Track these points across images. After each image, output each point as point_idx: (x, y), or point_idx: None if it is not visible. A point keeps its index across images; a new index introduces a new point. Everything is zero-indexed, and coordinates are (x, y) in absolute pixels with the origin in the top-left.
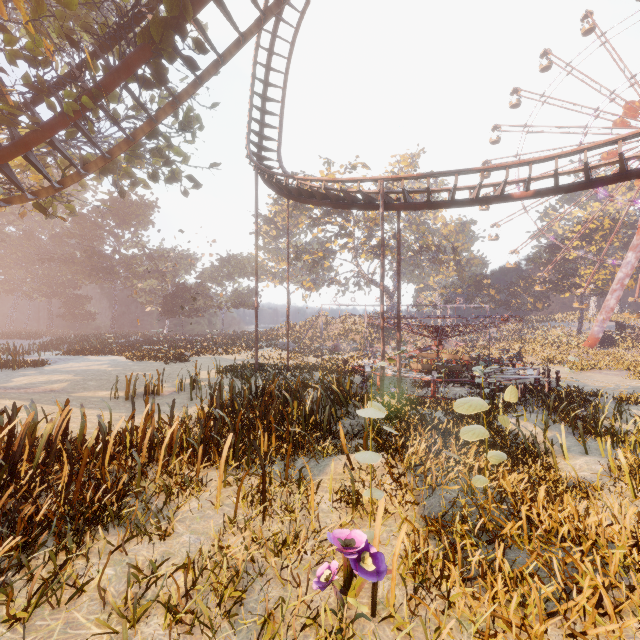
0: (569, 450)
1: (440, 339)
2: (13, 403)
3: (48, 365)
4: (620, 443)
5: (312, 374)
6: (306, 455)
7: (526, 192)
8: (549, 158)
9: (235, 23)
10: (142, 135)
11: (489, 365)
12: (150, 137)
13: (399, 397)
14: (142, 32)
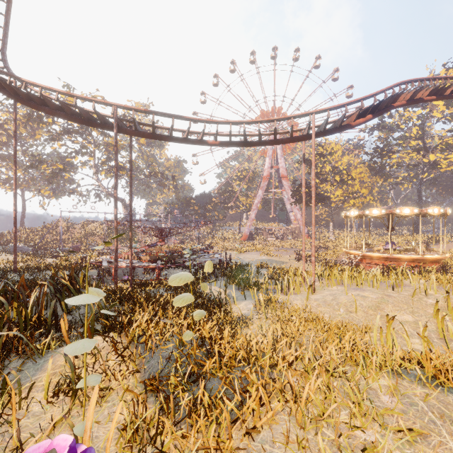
0: (237, 299)
1: (163, 237)
2: None
3: None
4: (260, 290)
5: (45, 273)
6: (21, 357)
7: (215, 141)
8: (227, 122)
9: None
10: None
11: (194, 253)
12: None
13: (131, 282)
14: None
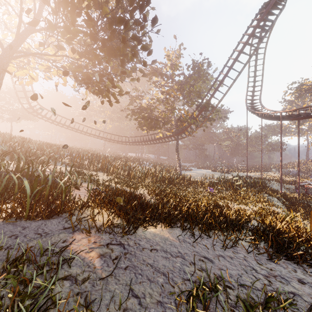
0: None
1: None
2: (184, 173)
3: (192, 171)
4: None
5: (269, 181)
6: (228, 190)
7: None
8: None
9: (222, 93)
10: (205, 121)
11: None
12: (208, 119)
13: (298, 193)
14: (203, 105)
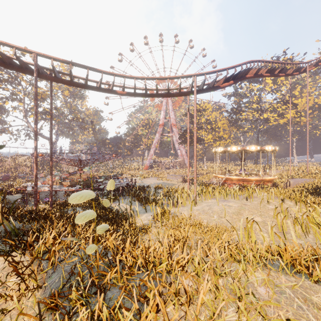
0: (140, 212)
1: (82, 167)
2: None
3: None
4: (157, 204)
5: None
6: None
7: (123, 91)
8: (132, 77)
9: None
10: None
11: (107, 179)
12: None
13: (51, 203)
14: None
